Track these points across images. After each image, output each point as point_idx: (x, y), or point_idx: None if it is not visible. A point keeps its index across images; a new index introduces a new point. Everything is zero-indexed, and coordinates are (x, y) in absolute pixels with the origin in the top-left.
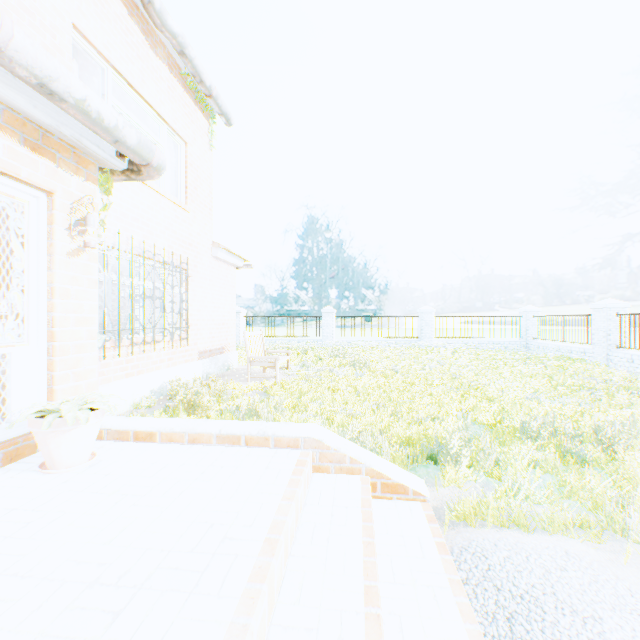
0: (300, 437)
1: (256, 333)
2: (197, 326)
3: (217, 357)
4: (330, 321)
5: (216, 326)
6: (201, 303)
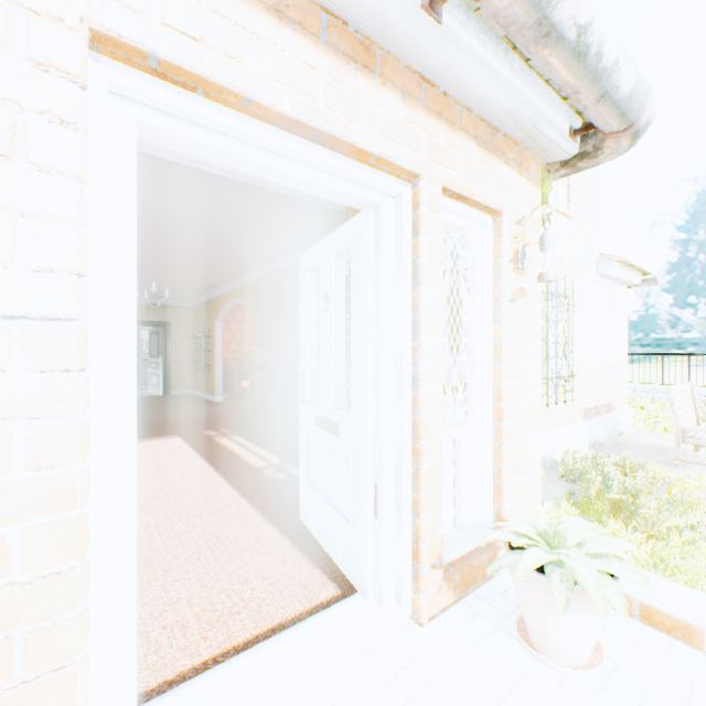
0: None
1: (682, 387)
2: (578, 373)
3: (604, 417)
4: None
5: (601, 372)
6: (583, 341)
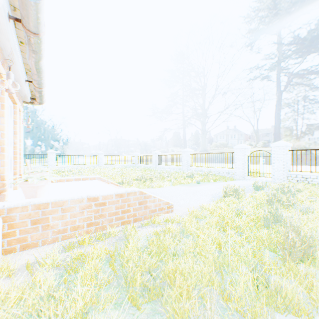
0: (96, 177)
1: (29, 160)
2: None
3: None
4: (53, 157)
5: None
6: None
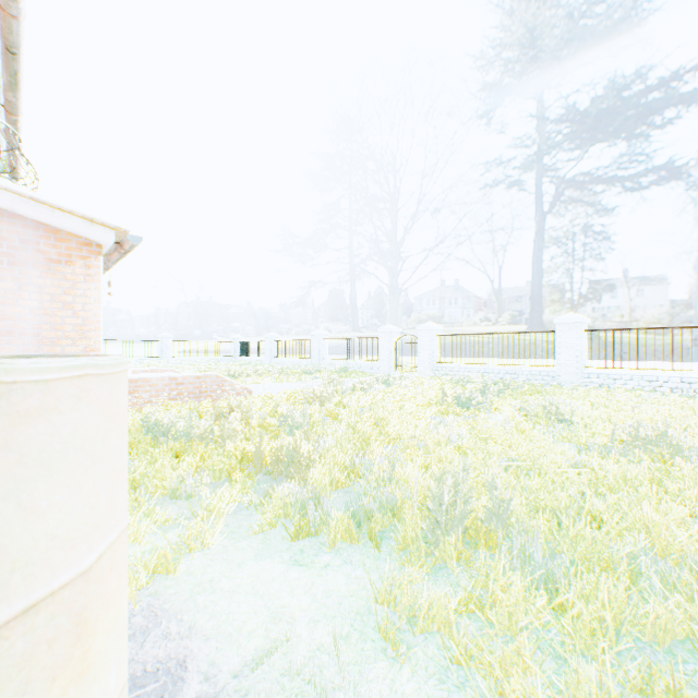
0: (169, 369)
1: None
2: None
3: None
4: None
5: None
6: None
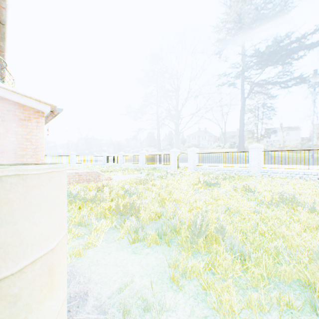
0: (74, 168)
1: None
2: None
3: None
4: None
5: None
6: None
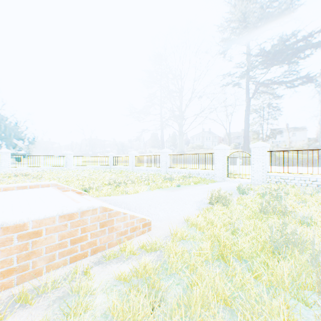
0: (51, 183)
1: None
2: None
3: None
4: (7, 158)
5: None
6: None
